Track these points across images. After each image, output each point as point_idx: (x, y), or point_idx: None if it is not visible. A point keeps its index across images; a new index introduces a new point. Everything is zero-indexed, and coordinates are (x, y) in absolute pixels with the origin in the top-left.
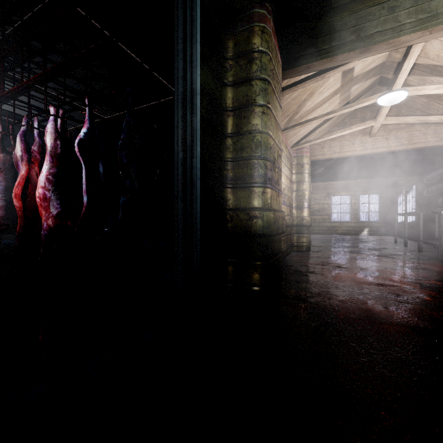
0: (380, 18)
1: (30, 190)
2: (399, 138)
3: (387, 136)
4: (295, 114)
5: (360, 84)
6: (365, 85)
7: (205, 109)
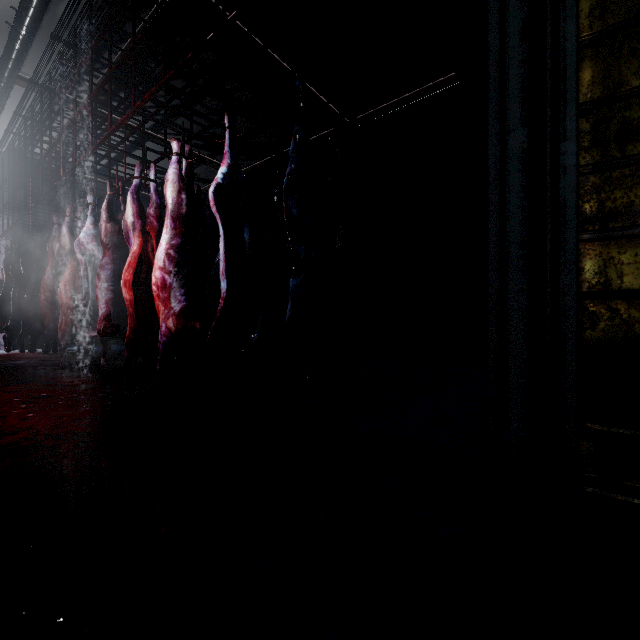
0: None
1: (145, 275)
2: None
3: None
4: None
5: None
6: None
7: None
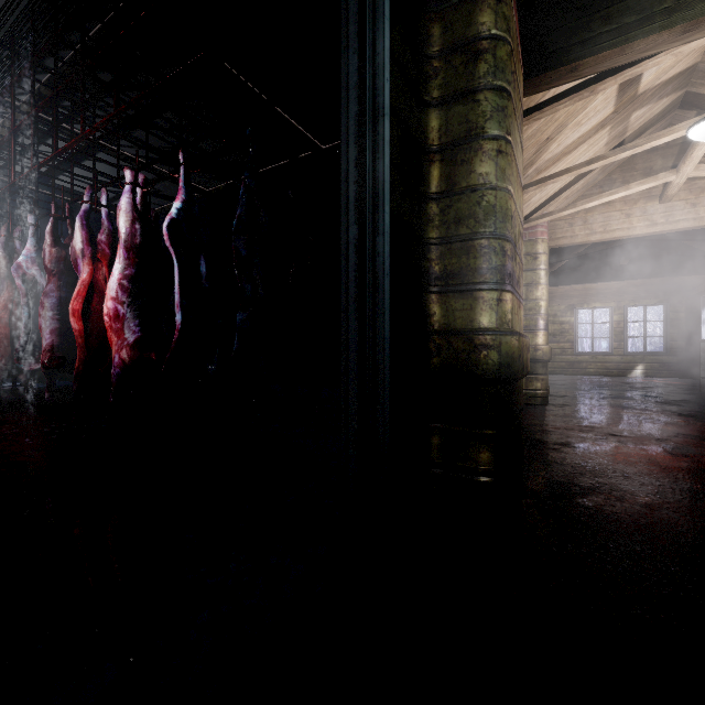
0: None
1: (96, 304)
2: None
3: (696, 200)
4: (528, 166)
5: (647, 107)
6: (655, 109)
7: (394, 146)
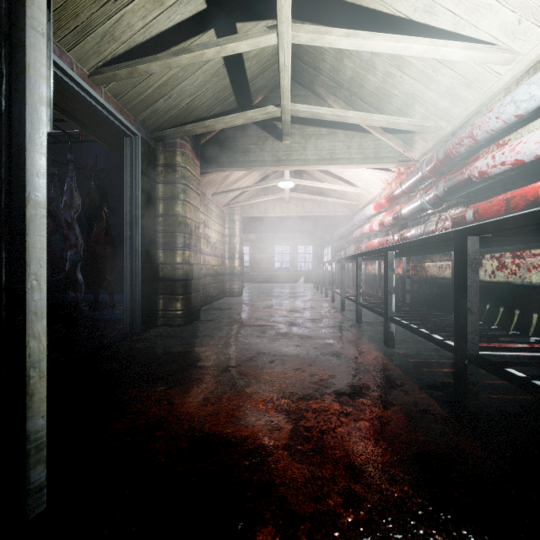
0: (256, 152)
1: None
2: (304, 206)
3: (297, 204)
4: (221, 184)
5: None
6: None
7: (144, 202)
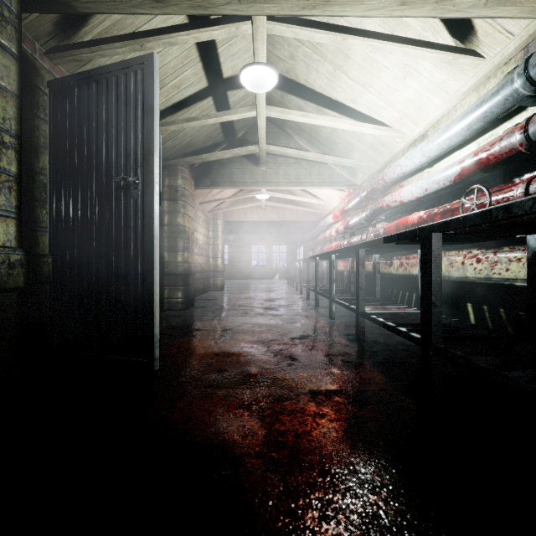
0: (239, 175)
1: None
2: (278, 213)
3: (272, 211)
4: (208, 194)
5: None
6: None
7: None
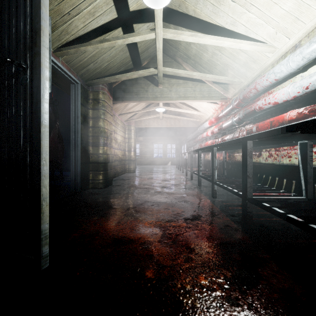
0: (143, 92)
1: None
2: (171, 122)
3: (167, 120)
4: (124, 109)
5: None
6: None
7: (81, 120)
